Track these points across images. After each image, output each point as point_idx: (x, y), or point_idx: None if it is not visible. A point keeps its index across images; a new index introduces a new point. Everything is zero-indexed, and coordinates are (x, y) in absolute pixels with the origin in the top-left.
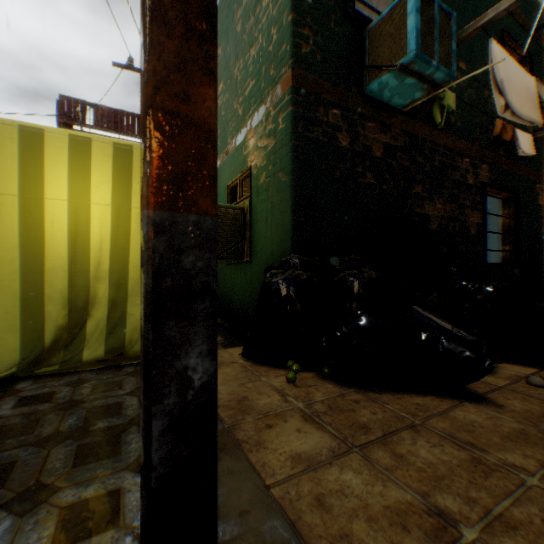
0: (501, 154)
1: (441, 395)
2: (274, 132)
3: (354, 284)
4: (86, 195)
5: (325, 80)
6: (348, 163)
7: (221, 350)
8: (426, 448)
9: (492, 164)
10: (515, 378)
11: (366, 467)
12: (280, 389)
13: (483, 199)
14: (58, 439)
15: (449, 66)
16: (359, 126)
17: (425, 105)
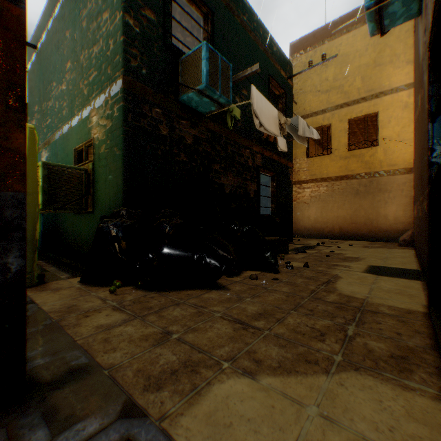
0: (270, 149)
1: (204, 288)
2: (111, 116)
3: (165, 228)
4: None
5: (150, 87)
6: (167, 146)
7: (63, 280)
8: (178, 311)
9: (264, 155)
10: (247, 277)
11: (140, 323)
12: (104, 298)
13: (258, 175)
14: None
15: (228, 95)
16: (175, 122)
17: (222, 114)
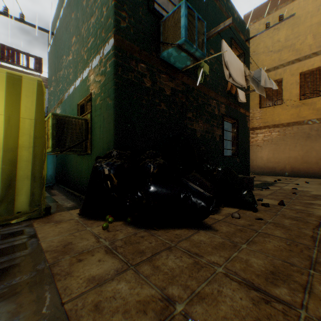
0: (231, 100)
1: (190, 228)
2: (105, 72)
3: (150, 167)
4: None
5: (136, 45)
6: (150, 96)
7: (65, 212)
8: (172, 260)
9: (227, 105)
10: (228, 215)
11: (134, 277)
12: (97, 234)
13: (223, 122)
14: None
15: (203, 50)
16: (157, 75)
17: (194, 69)
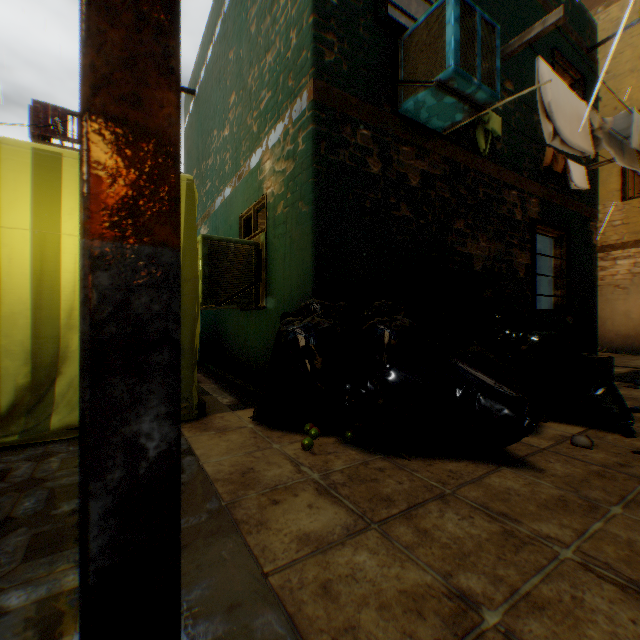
0: (553, 187)
1: (478, 460)
2: (294, 154)
3: (384, 333)
4: (55, 224)
5: (353, 95)
6: (379, 193)
7: (228, 413)
8: (454, 521)
9: (543, 198)
10: (560, 439)
11: (384, 545)
12: (294, 458)
13: (532, 237)
14: (8, 527)
15: (492, 85)
16: (392, 150)
17: (468, 129)
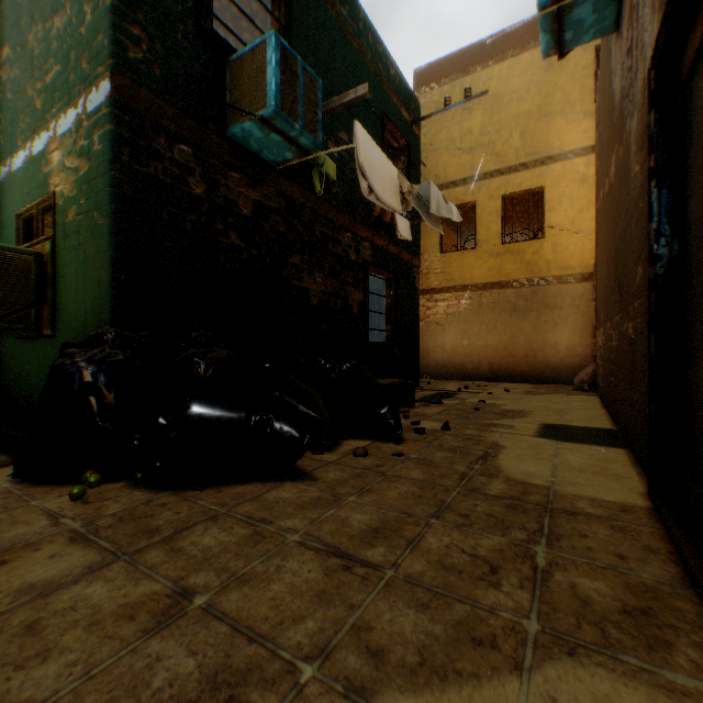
0: (384, 235)
1: (269, 480)
2: (90, 152)
3: (196, 366)
4: None
5: (169, 104)
6: (203, 216)
7: None
8: (213, 535)
9: (375, 243)
10: (350, 452)
11: (126, 572)
12: (58, 511)
13: (366, 277)
14: None
15: (316, 134)
16: (219, 173)
17: (304, 168)
